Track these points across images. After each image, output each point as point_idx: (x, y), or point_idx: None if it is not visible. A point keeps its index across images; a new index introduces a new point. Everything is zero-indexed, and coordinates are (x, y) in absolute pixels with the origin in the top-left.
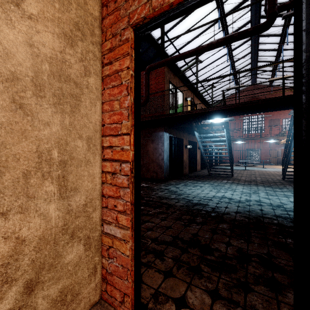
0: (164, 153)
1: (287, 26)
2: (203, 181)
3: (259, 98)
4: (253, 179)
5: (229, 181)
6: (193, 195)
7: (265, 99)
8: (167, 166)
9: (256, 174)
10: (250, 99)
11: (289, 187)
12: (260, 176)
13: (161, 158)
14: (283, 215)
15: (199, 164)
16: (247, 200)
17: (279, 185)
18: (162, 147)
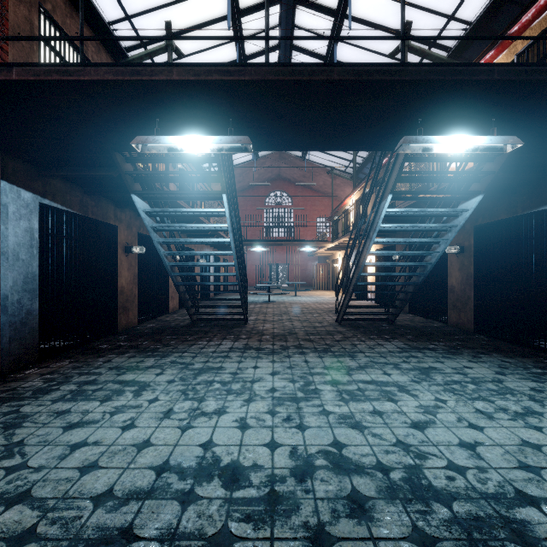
0: (1, 266)
1: (336, 41)
2: (163, 355)
3: (287, 180)
4: (289, 329)
5: (238, 342)
6: (41, 500)
7: (353, 66)
8: (28, 316)
9: (289, 311)
10: (274, 179)
11: (364, 347)
12: (298, 316)
13: None
14: None
15: (176, 295)
16: (300, 463)
17: (341, 341)
18: None
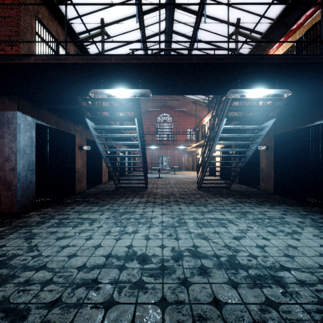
0: (17, 157)
1: (197, 29)
2: (102, 205)
3: (169, 107)
4: (171, 192)
5: (142, 199)
6: (52, 268)
7: (203, 56)
8: (30, 183)
9: (171, 182)
10: (162, 106)
11: (212, 201)
12: (176, 185)
13: (9, 167)
14: (271, 320)
15: (106, 173)
16: (176, 254)
17: (200, 198)
18: (13, 144)
